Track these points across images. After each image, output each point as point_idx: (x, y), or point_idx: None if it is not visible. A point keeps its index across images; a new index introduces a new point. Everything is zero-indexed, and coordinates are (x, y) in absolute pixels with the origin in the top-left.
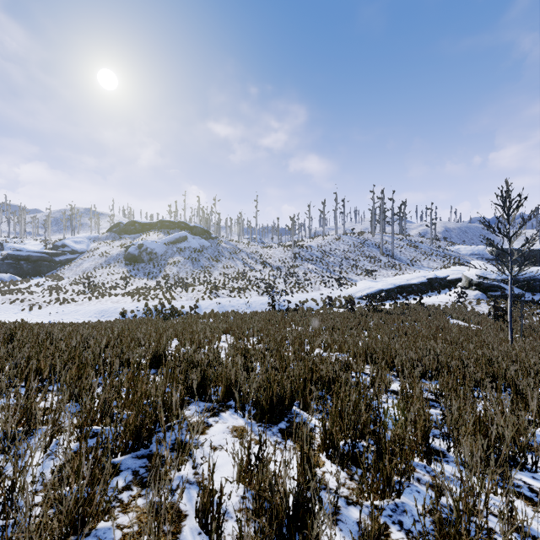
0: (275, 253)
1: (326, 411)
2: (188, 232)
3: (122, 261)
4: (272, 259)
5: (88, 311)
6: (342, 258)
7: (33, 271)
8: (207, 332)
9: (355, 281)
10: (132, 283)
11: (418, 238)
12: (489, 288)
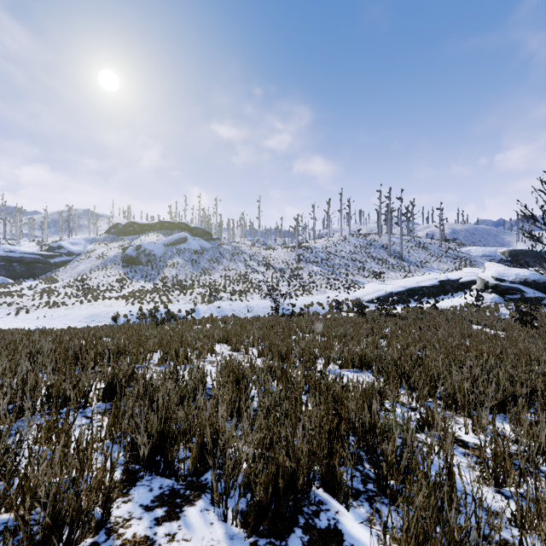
0: (278, 255)
1: (368, 492)
2: (188, 233)
3: (119, 263)
4: (275, 261)
5: (77, 316)
6: (349, 260)
7: (26, 273)
8: (198, 342)
9: (363, 283)
10: (128, 286)
11: (427, 239)
12: (507, 291)
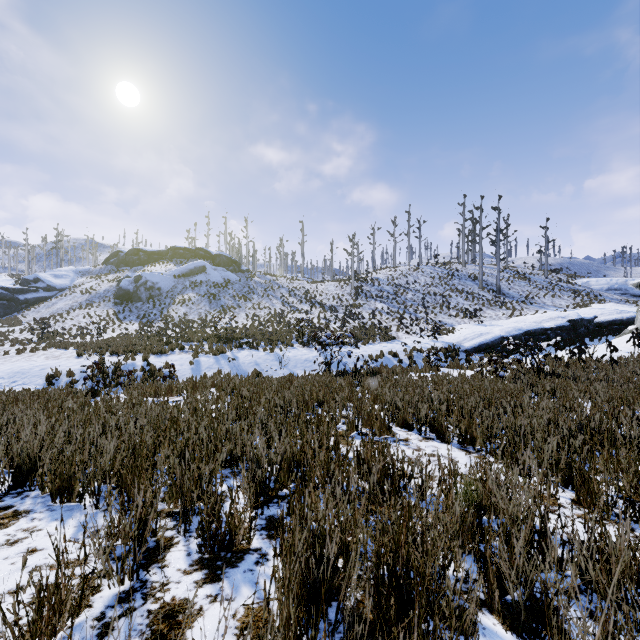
0: (328, 289)
1: None
2: (209, 262)
3: (111, 300)
4: (323, 297)
5: None
6: (425, 294)
7: None
8: None
9: (451, 325)
10: (113, 330)
11: (525, 269)
12: None
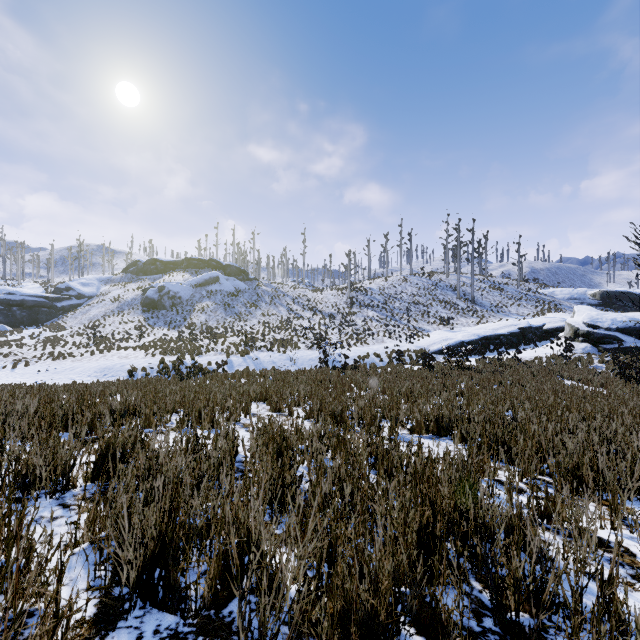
0: (327, 297)
1: (486, 634)
2: (220, 272)
3: (139, 308)
4: (323, 305)
5: (86, 369)
6: (410, 303)
7: (28, 319)
8: (228, 400)
9: (427, 331)
10: (148, 334)
11: (503, 279)
12: (601, 340)
